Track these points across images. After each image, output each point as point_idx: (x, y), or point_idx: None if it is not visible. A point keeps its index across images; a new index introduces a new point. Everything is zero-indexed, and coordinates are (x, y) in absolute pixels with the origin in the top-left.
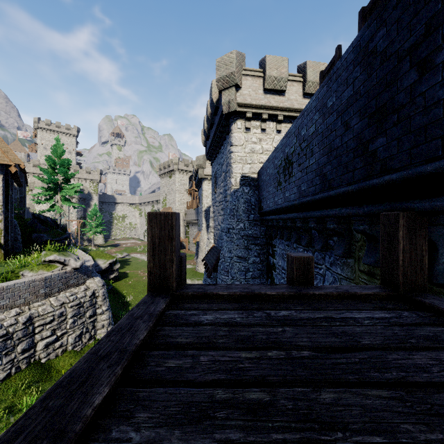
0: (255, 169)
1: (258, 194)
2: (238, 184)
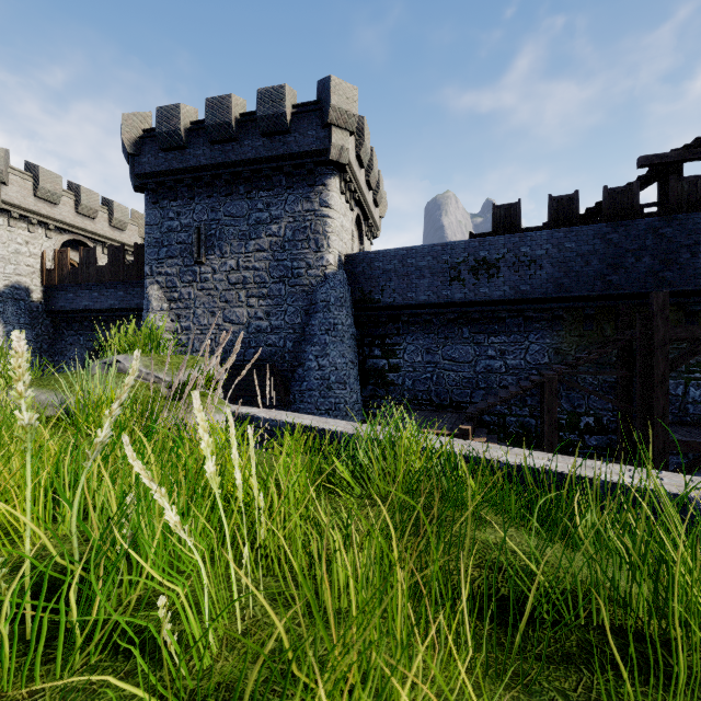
0: (343, 250)
1: (352, 283)
2: (338, 264)
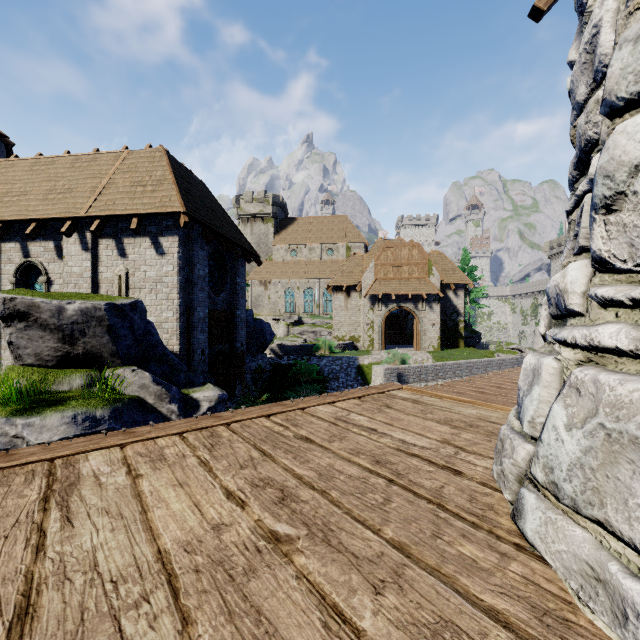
0: None
1: None
2: None
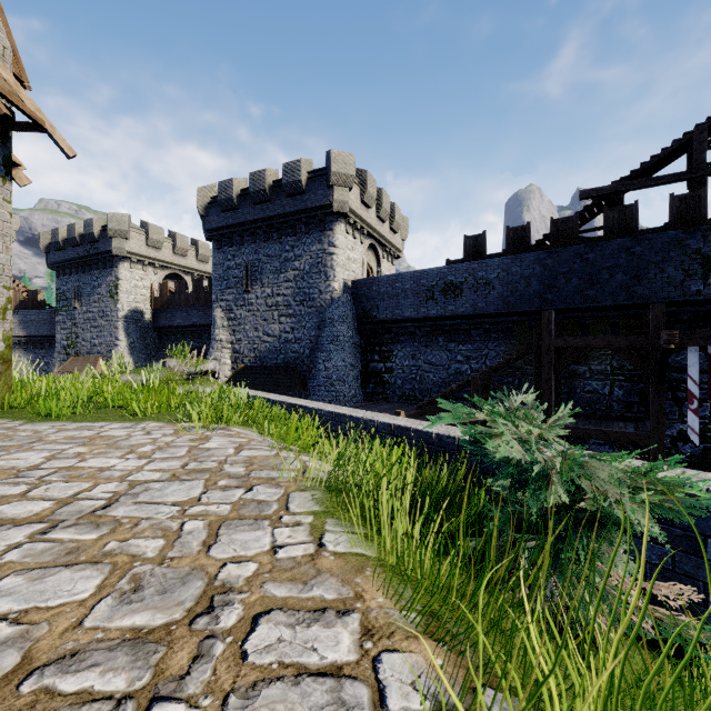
0: (350, 277)
1: (356, 303)
2: (342, 290)
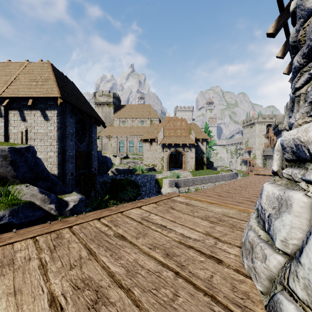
0: None
1: None
2: None
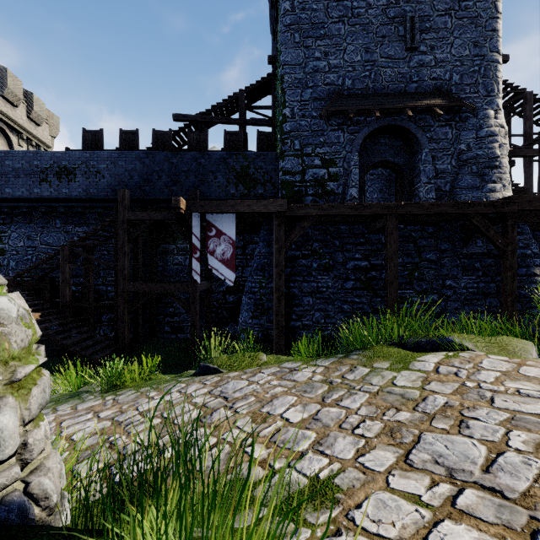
0: None
1: None
2: None
